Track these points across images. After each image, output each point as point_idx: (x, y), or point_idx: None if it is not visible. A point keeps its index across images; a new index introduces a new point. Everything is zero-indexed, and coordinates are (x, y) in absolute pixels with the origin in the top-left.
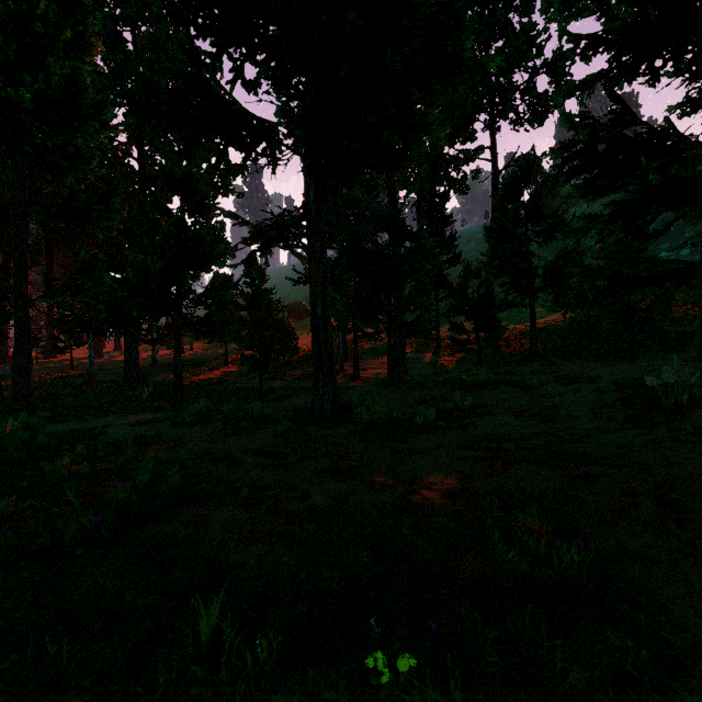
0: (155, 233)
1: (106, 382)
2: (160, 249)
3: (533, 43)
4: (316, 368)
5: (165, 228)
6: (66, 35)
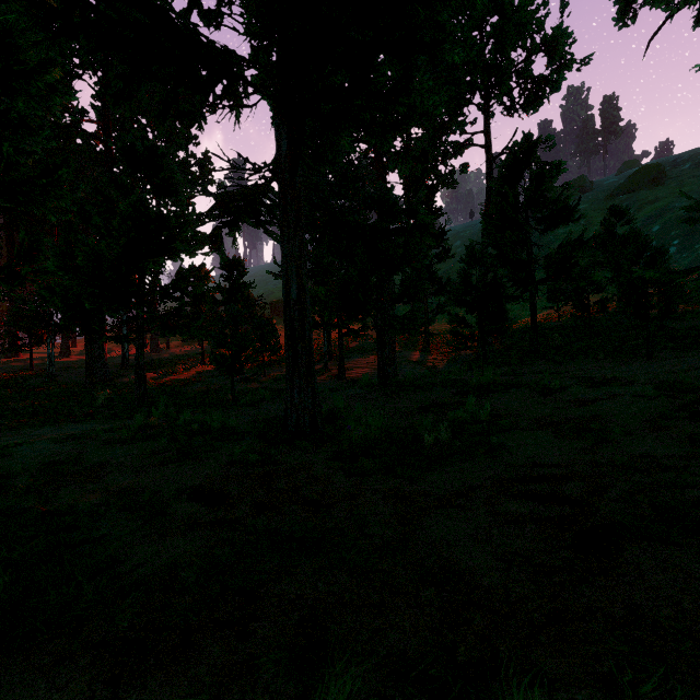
0: (113, 215)
1: (67, 383)
2: (118, 232)
3: (532, 18)
4: (290, 368)
5: (122, 208)
6: None
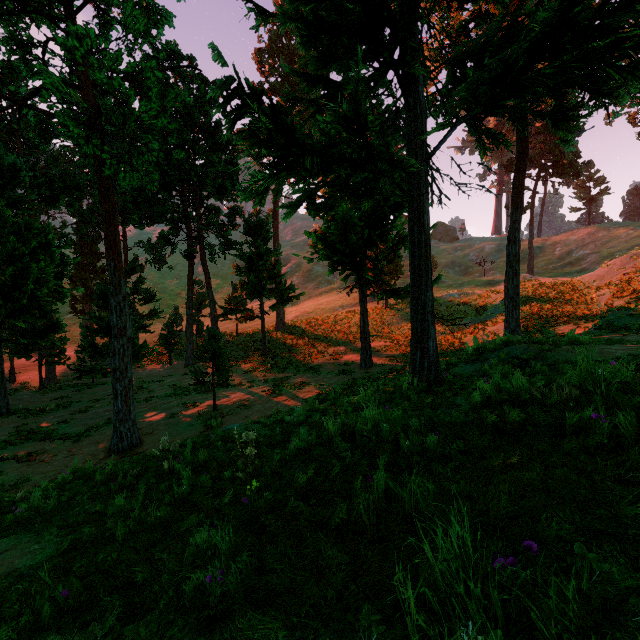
0: None
1: None
2: None
3: None
4: None
5: None
6: None
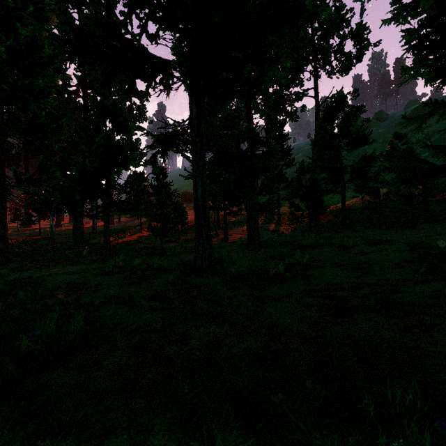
0: (91, 143)
1: (62, 243)
2: (94, 154)
3: (343, 18)
4: (197, 234)
5: (97, 140)
6: (29, 9)
